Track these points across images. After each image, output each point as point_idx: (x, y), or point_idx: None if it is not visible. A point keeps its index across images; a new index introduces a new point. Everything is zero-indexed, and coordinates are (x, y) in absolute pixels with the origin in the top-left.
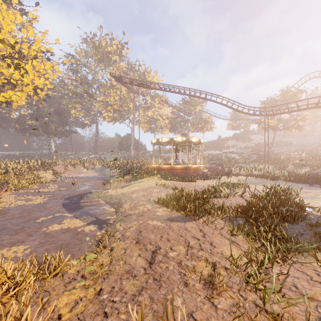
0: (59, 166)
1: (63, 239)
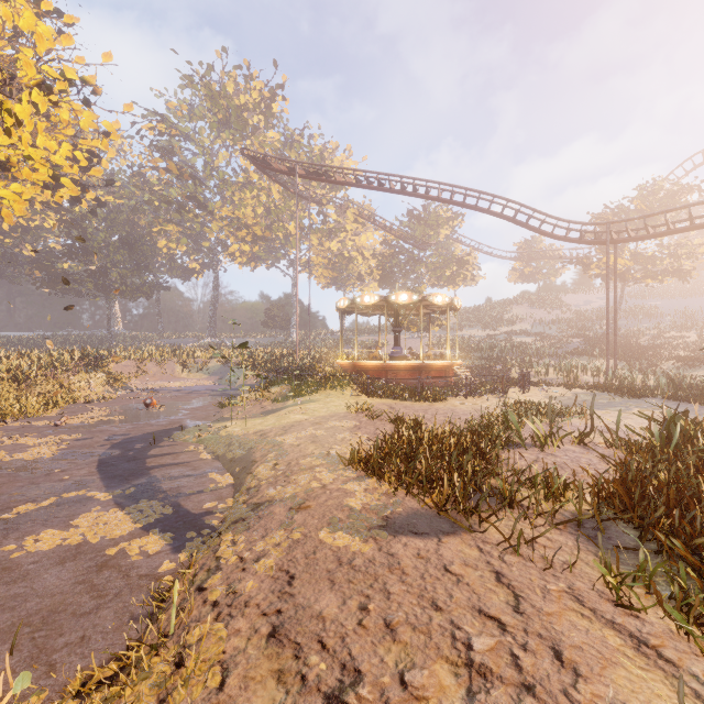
0: (124, 364)
1: (49, 590)
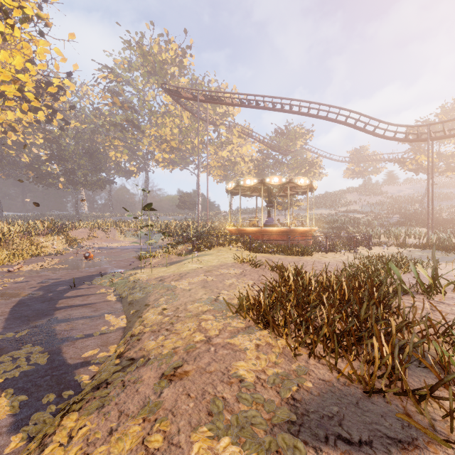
0: (80, 231)
1: None
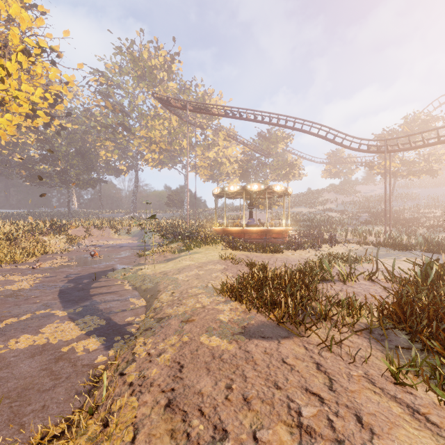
0: (78, 229)
1: (23, 374)
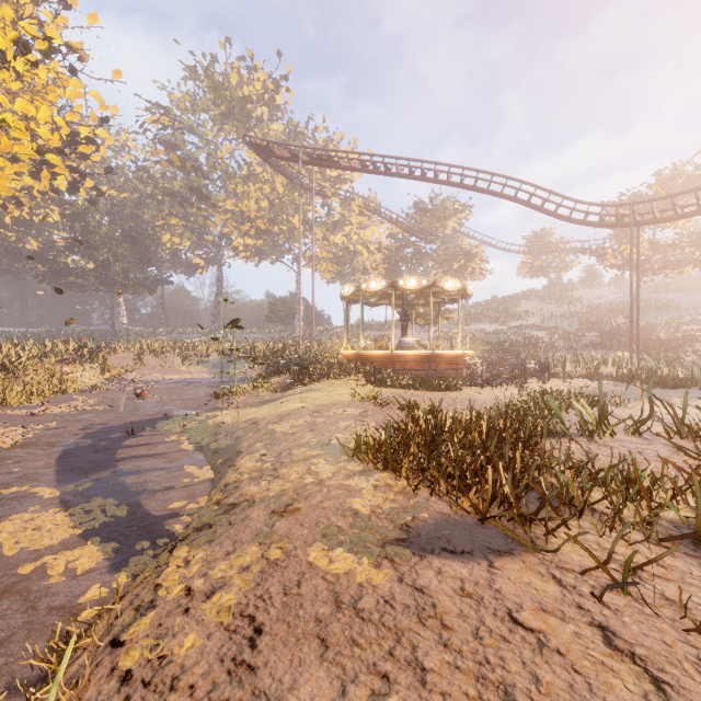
0: (122, 356)
1: None
